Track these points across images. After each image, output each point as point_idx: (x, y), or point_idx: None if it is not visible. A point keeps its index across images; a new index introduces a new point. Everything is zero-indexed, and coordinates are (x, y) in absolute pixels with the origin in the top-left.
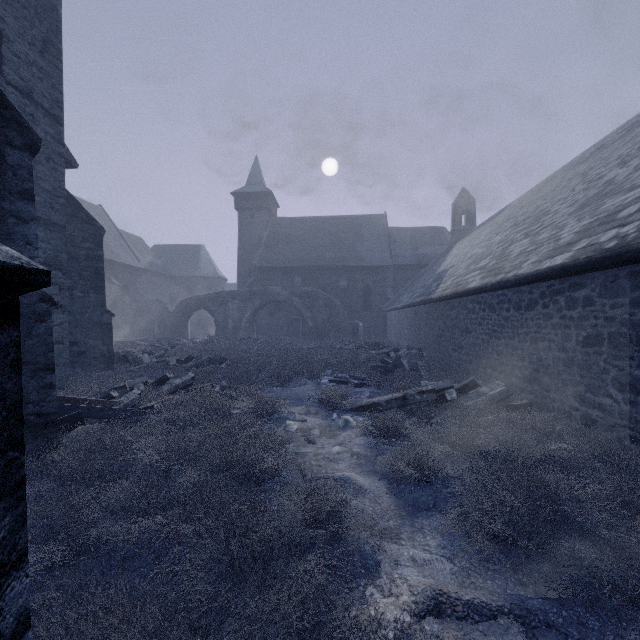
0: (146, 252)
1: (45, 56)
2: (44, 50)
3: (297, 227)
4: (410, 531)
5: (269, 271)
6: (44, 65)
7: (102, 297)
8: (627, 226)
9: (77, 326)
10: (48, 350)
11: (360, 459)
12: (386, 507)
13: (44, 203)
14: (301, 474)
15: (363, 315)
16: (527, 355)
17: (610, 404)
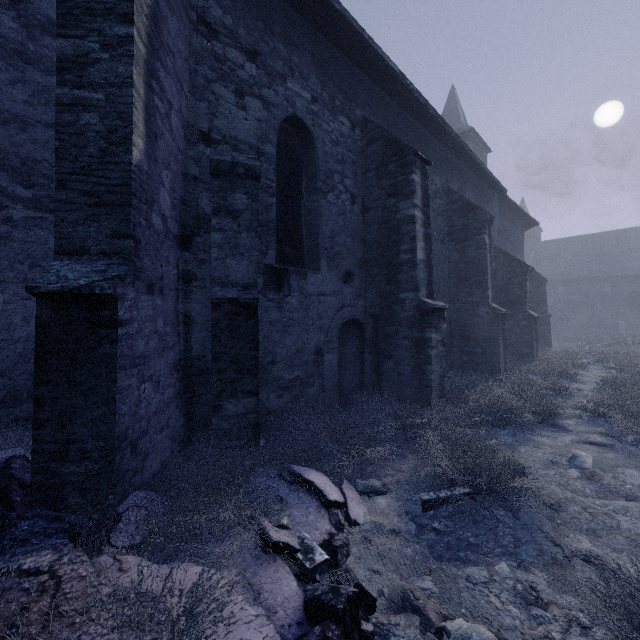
0: None
1: None
2: None
3: (560, 247)
4: None
5: None
6: None
7: None
8: None
9: None
10: None
11: None
12: None
13: None
14: None
15: (629, 315)
16: None
17: None
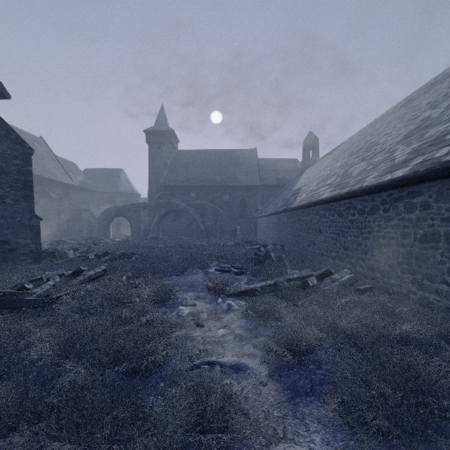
0: (78, 173)
1: None
2: None
3: (192, 157)
4: (293, 423)
5: (171, 188)
6: None
7: (31, 204)
8: None
9: (8, 228)
10: None
11: (242, 341)
12: (268, 394)
13: None
14: (189, 360)
15: (240, 221)
16: (370, 249)
17: (446, 290)
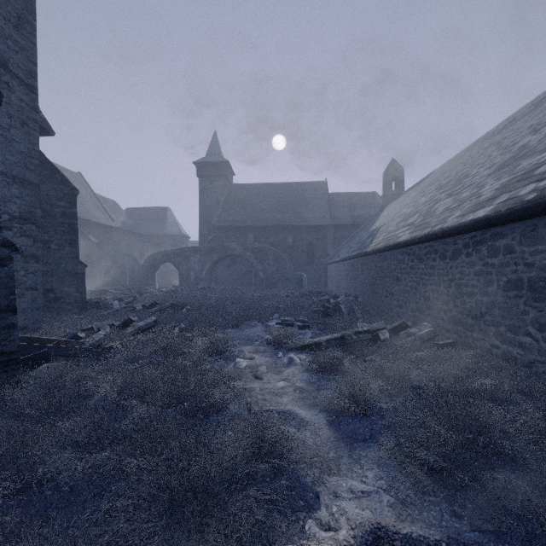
0: (120, 213)
1: (20, 31)
2: (19, 25)
3: (250, 192)
4: (348, 462)
5: (226, 230)
6: (19, 39)
7: (76, 250)
8: (545, 180)
9: (53, 275)
10: (10, 293)
11: (302, 393)
12: (326, 439)
13: (19, 163)
14: (247, 407)
15: (307, 268)
16: (452, 299)
17: (530, 342)
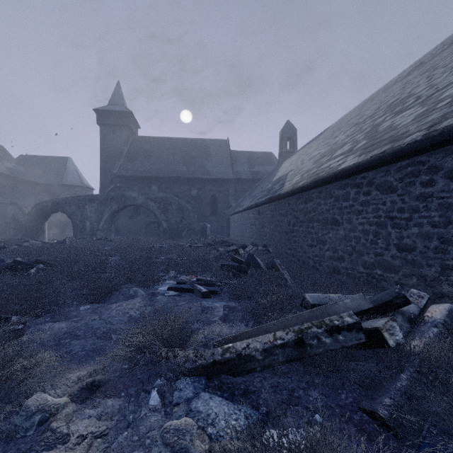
0: (6, 159)
1: None
2: None
3: (155, 144)
4: None
5: (128, 180)
6: None
7: None
8: None
9: None
10: None
11: None
12: None
13: None
14: None
15: (210, 219)
16: None
17: None
